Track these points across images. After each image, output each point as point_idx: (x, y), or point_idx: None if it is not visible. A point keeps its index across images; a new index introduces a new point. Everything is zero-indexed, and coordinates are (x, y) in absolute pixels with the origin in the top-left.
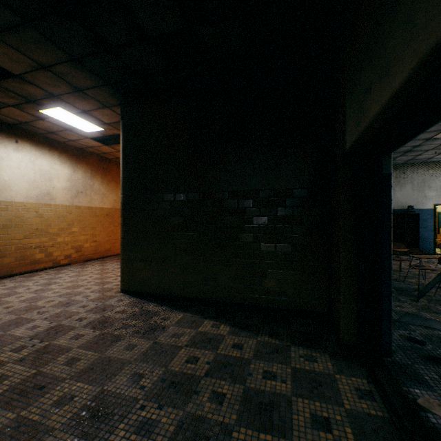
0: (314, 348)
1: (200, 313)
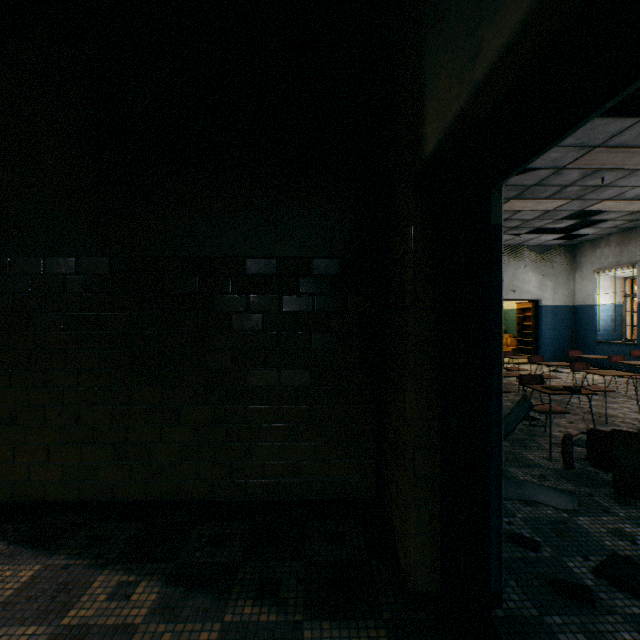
0: (356, 616)
1: (95, 548)
